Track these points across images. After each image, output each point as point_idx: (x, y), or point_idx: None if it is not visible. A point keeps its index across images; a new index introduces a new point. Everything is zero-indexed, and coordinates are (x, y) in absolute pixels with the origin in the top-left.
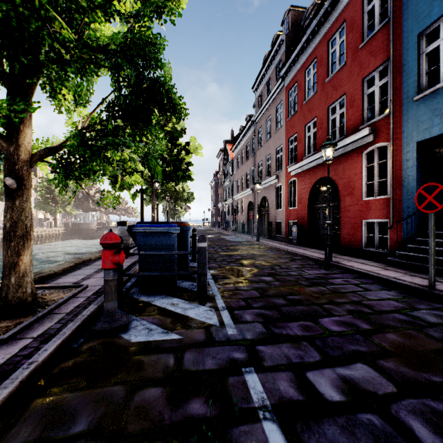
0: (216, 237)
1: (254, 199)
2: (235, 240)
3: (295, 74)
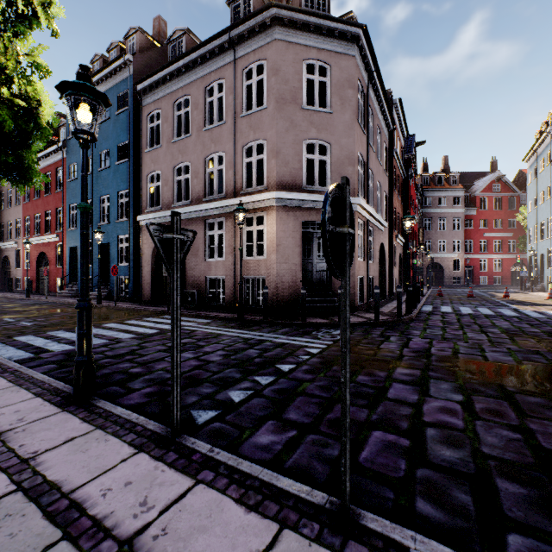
0: None
1: None
2: None
3: None
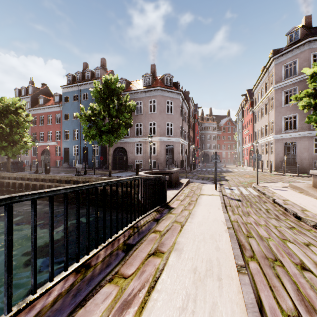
0: None
1: None
2: None
3: (36, 114)
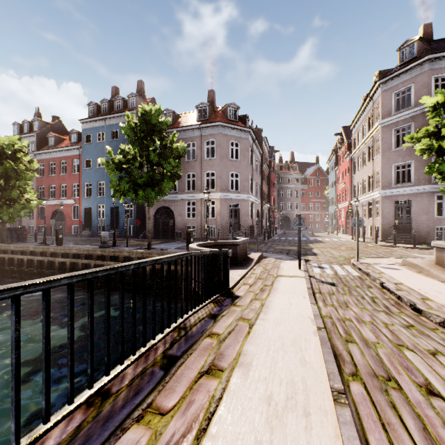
0: None
1: None
2: None
3: (44, 159)
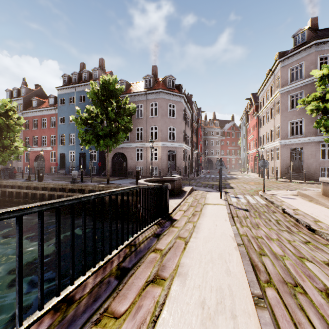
0: None
1: None
2: None
3: (29, 117)
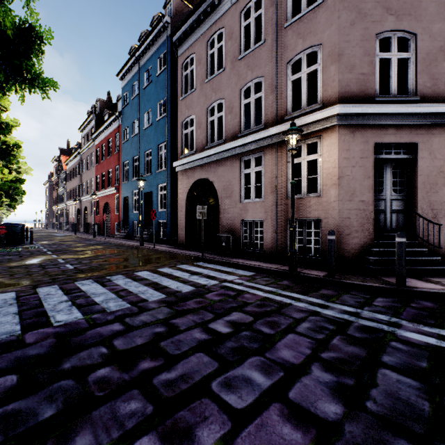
0: (46, 234)
1: (80, 207)
2: (61, 235)
3: (99, 143)
